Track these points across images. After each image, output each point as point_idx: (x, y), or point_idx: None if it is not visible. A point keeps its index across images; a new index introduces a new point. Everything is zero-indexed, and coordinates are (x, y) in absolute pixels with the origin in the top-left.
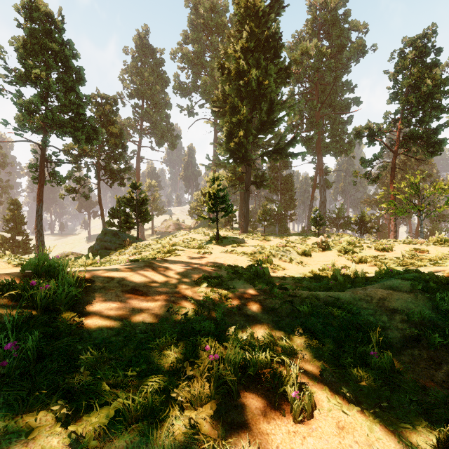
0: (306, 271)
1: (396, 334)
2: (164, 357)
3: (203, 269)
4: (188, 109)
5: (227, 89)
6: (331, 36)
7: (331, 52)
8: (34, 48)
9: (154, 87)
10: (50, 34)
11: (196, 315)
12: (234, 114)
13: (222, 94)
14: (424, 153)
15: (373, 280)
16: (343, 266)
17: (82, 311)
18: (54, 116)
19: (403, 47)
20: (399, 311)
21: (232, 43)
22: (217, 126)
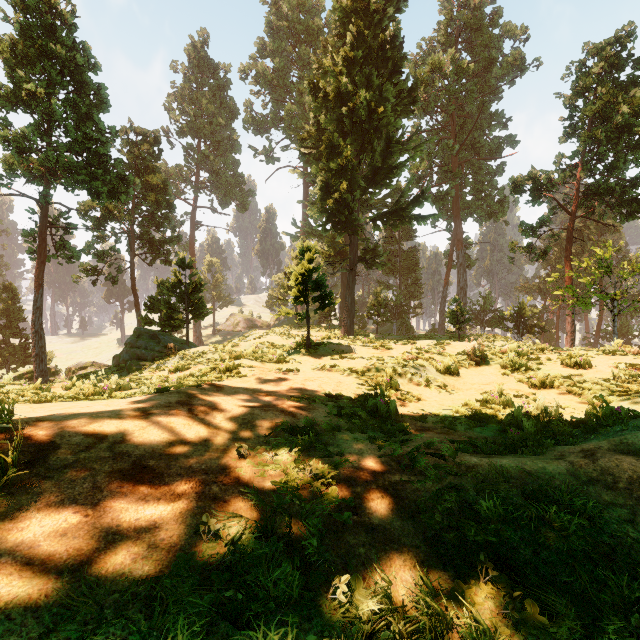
0: (456, 402)
1: None
2: None
3: (283, 408)
4: (265, 153)
5: (323, 120)
6: (474, 46)
7: (474, 69)
8: (28, 53)
9: (216, 120)
10: (54, 31)
11: (262, 537)
12: (333, 158)
13: (314, 128)
14: (616, 216)
15: (590, 429)
16: (516, 394)
17: None
18: (59, 158)
19: (585, 58)
20: None
21: (330, 52)
22: (308, 177)
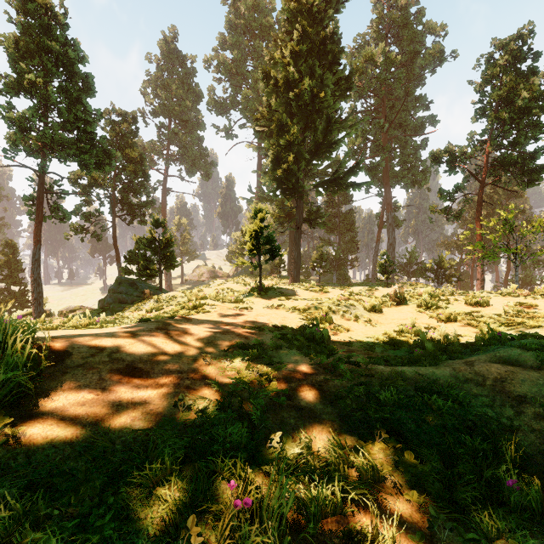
0: (378, 332)
1: (533, 439)
2: (156, 500)
3: (239, 333)
4: (225, 130)
5: (274, 103)
6: (401, 40)
7: (401, 60)
8: (29, 48)
9: (184, 102)
10: (50, 30)
11: (221, 411)
12: (282, 135)
13: (267, 110)
14: (518, 184)
15: (476, 348)
16: (426, 327)
17: (31, 410)
18: (54, 135)
19: (492, 51)
20: (529, 400)
21: (280, 46)
22: (262, 151)
